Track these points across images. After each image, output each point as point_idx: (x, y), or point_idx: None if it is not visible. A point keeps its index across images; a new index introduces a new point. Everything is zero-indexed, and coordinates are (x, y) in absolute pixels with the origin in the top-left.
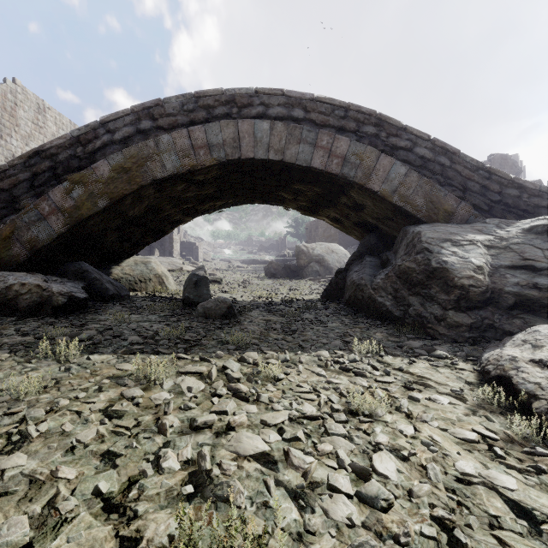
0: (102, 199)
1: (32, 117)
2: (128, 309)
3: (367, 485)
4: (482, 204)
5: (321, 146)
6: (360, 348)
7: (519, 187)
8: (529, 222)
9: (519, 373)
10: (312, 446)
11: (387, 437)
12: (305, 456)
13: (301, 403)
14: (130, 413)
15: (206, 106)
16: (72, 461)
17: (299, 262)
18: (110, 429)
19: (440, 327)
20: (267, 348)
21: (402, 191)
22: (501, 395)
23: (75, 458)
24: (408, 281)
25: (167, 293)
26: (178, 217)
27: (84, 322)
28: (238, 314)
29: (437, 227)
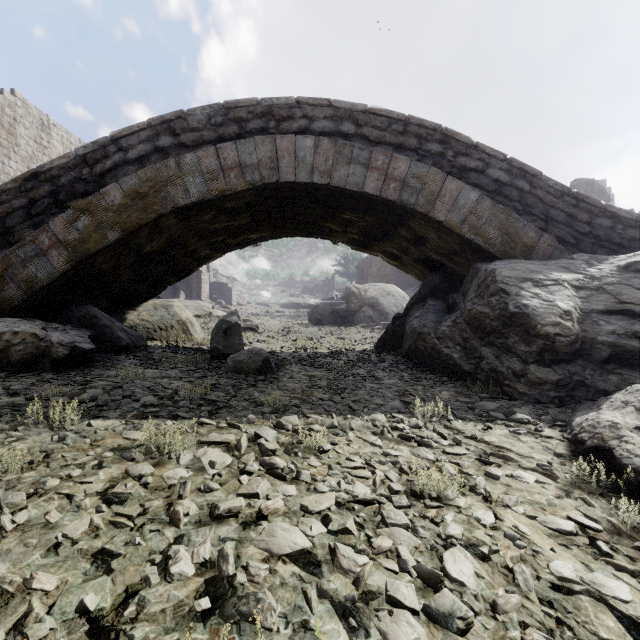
0: (113, 231)
1: (34, 135)
2: (143, 362)
3: (438, 596)
4: (568, 236)
5: (375, 167)
6: (424, 410)
7: (612, 216)
8: (626, 257)
9: (622, 444)
10: (366, 541)
11: (461, 527)
12: (356, 556)
13: (352, 482)
14: (135, 496)
15: (238, 119)
16: (54, 563)
17: (349, 306)
18: (108, 518)
19: (520, 384)
20: (310, 411)
21: (473, 221)
22: (600, 471)
23: (59, 560)
24: (481, 328)
25: (192, 343)
26: (205, 253)
27: (89, 378)
28: (276, 369)
29: (514, 264)
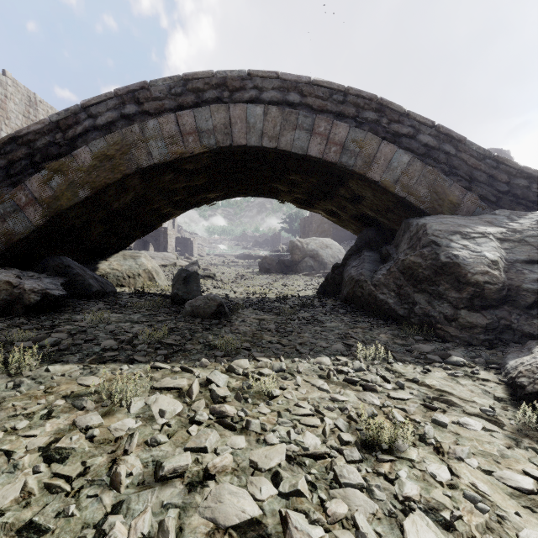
0: (83, 189)
1: (23, 110)
2: (110, 307)
3: None
4: (489, 195)
5: (318, 133)
6: (365, 353)
7: (528, 176)
8: None
9: None
10: (319, 505)
11: (417, 486)
12: (310, 527)
13: (302, 432)
14: (79, 452)
15: (195, 89)
16: None
17: (293, 257)
18: (45, 481)
19: (451, 328)
20: (260, 354)
21: (405, 181)
22: None
23: None
24: (413, 277)
25: (157, 289)
26: (168, 210)
27: (57, 323)
28: (229, 313)
29: (443, 219)
